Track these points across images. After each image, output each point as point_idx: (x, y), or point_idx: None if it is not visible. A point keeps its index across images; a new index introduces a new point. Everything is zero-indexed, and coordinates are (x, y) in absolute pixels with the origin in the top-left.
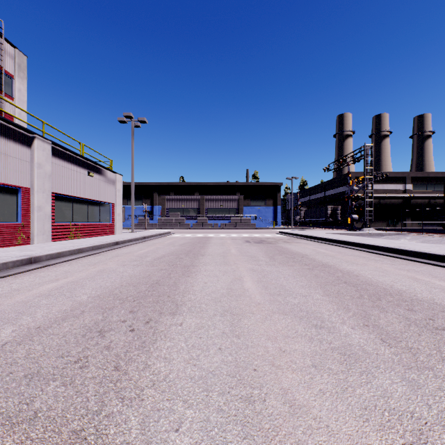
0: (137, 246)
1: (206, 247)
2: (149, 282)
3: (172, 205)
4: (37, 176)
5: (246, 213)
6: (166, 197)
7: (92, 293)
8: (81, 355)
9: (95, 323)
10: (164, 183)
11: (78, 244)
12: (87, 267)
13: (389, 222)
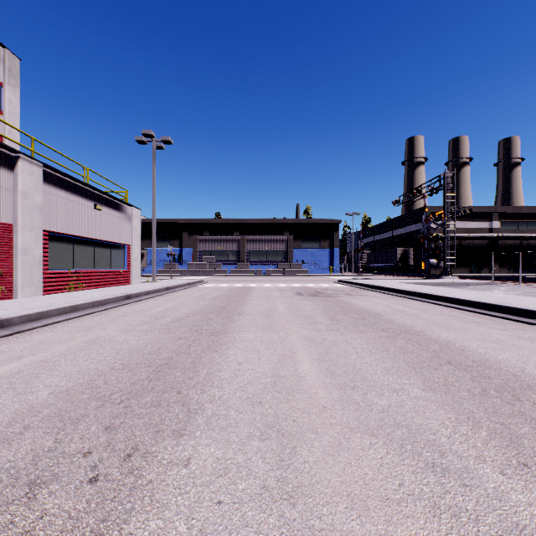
0: (155, 300)
1: (246, 303)
2: (156, 362)
3: (205, 247)
4: (23, 209)
5: (296, 257)
6: (198, 238)
7: (60, 385)
8: None
9: (33, 459)
10: (196, 220)
11: (74, 298)
12: (75, 334)
13: (472, 267)
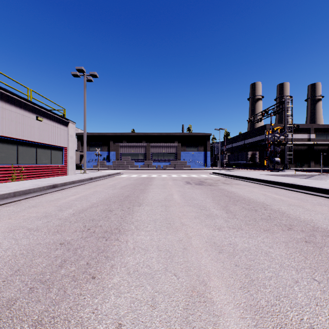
0: (75, 189)
1: (147, 191)
2: None
3: (124, 150)
4: None
5: (183, 157)
6: (119, 144)
7: None
8: None
9: None
10: (118, 133)
11: (3, 188)
12: None
13: (297, 164)
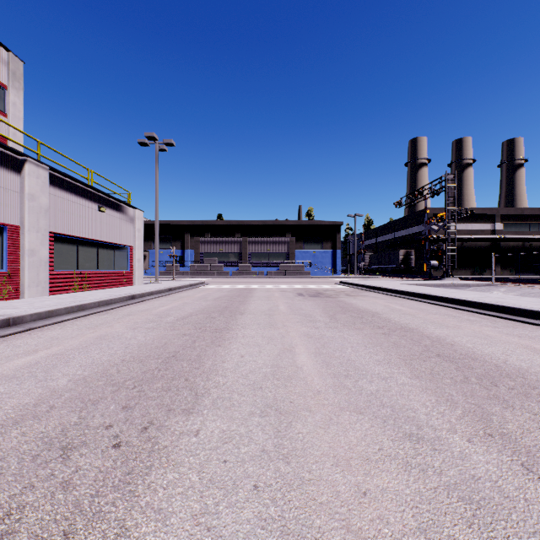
0: (159, 301)
1: (248, 303)
2: (163, 355)
3: (207, 249)
4: (29, 211)
5: (298, 259)
6: (200, 239)
7: (77, 374)
8: (13, 504)
9: (62, 431)
10: (198, 221)
11: (81, 298)
12: (85, 331)
13: (474, 269)
